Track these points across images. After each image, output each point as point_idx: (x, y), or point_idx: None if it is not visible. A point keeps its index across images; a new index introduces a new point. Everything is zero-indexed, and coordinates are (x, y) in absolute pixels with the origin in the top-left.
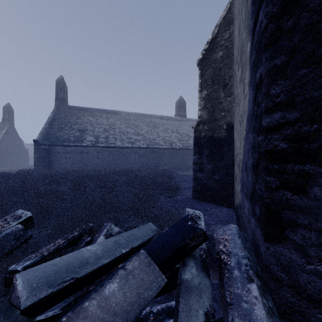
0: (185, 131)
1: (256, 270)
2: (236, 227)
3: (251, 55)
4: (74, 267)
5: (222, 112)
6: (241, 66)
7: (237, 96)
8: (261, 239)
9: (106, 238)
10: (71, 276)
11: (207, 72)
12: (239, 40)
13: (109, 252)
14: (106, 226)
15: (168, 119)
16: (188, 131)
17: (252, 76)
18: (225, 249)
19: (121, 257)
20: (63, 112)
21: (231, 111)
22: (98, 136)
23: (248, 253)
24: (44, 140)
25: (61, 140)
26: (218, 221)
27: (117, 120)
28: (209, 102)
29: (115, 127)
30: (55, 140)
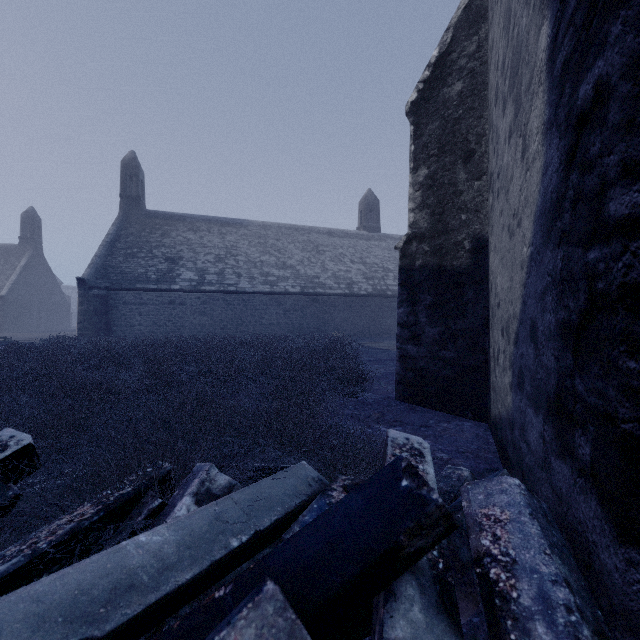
0: (379, 259)
1: (594, 623)
2: (519, 484)
3: (554, 52)
4: (92, 602)
5: (462, 214)
6: (513, 99)
7: (499, 174)
8: (602, 530)
9: (198, 501)
10: (77, 636)
11: (428, 129)
12: (508, 43)
13: (196, 549)
14: (199, 470)
15: (344, 237)
16: (384, 259)
17: (558, 103)
18: (498, 549)
19: (226, 560)
20: (135, 223)
21: (481, 210)
22: (205, 270)
23: (562, 564)
24: (97, 279)
25: (130, 278)
26: (455, 453)
27: (243, 238)
28: (433, 193)
29: (238, 251)
30: (119, 278)
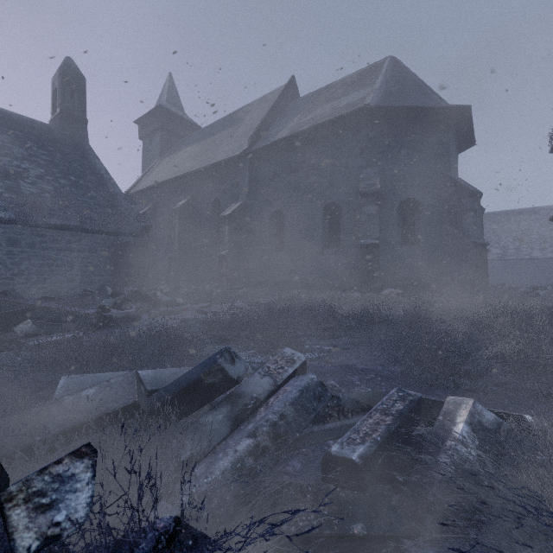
0: None
1: None
2: None
3: None
4: None
5: None
6: None
7: None
8: None
9: None
10: None
11: None
12: None
13: None
14: None
15: None
16: None
17: None
18: None
19: None
20: None
21: None
22: (506, 247)
23: None
24: None
25: None
26: None
27: (534, 222)
28: None
29: (530, 232)
30: None
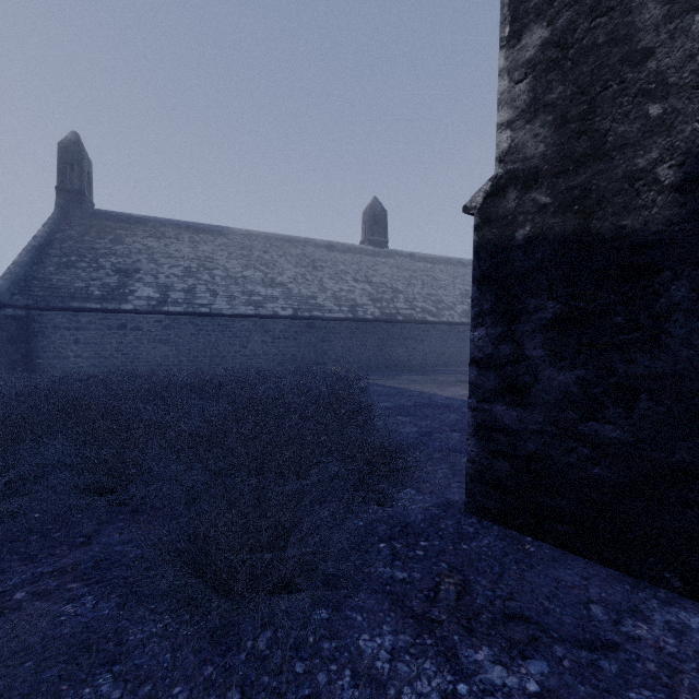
0: (387, 278)
1: None
2: None
3: None
4: None
5: (651, 104)
6: None
7: None
8: None
9: None
10: None
11: None
12: None
13: None
14: None
15: (346, 252)
16: (393, 278)
17: None
18: None
19: None
20: (76, 225)
21: None
22: (169, 285)
23: None
24: (13, 294)
25: (63, 294)
26: None
27: (221, 249)
28: (563, 74)
29: (214, 264)
30: (46, 294)
